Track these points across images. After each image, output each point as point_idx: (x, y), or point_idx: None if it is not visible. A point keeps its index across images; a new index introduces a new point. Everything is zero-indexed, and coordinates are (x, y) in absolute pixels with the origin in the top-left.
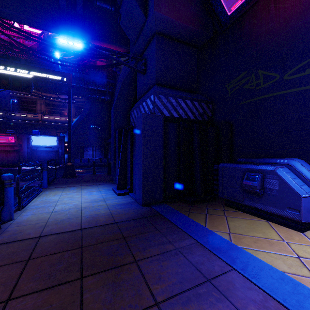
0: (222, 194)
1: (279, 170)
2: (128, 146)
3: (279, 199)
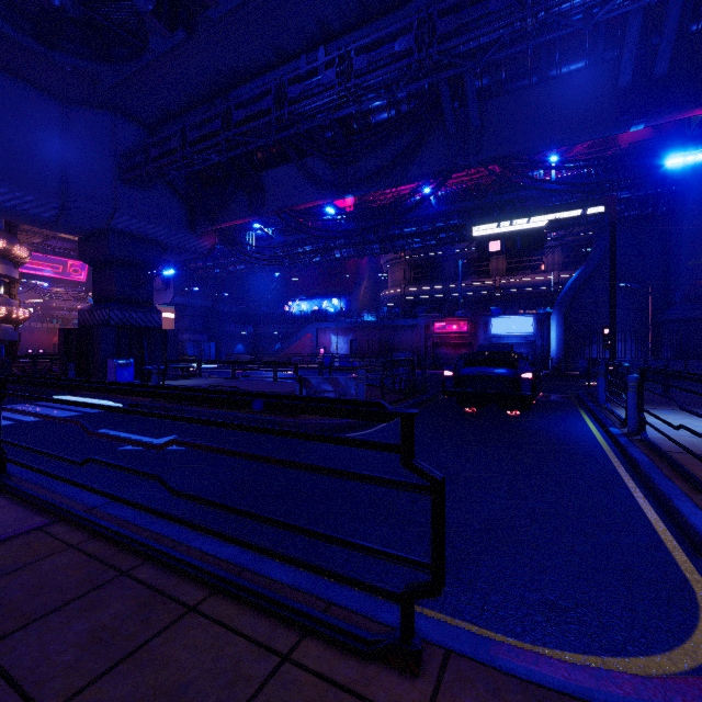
0: None
1: None
2: None
3: None
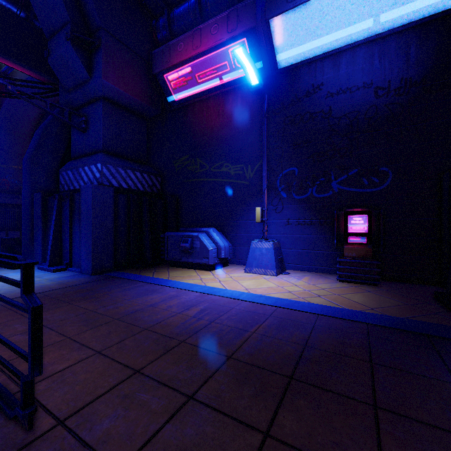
0: (167, 257)
1: (200, 235)
2: (65, 215)
3: (200, 253)
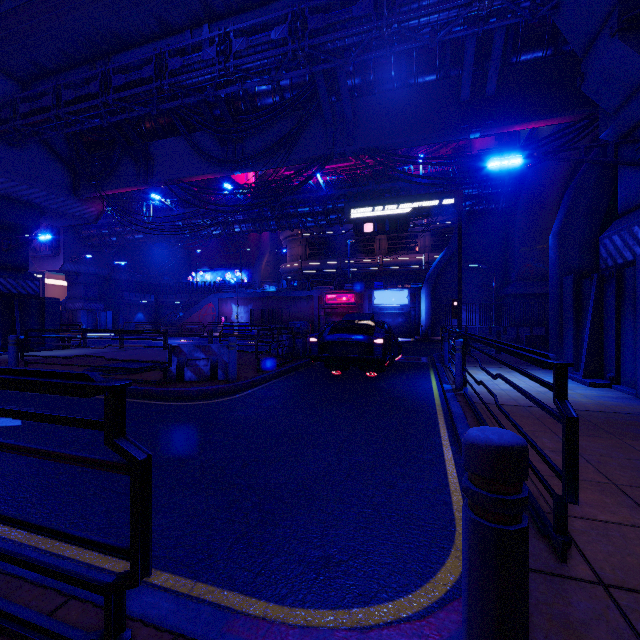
0: None
1: None
2: (608, 304)
3: None
